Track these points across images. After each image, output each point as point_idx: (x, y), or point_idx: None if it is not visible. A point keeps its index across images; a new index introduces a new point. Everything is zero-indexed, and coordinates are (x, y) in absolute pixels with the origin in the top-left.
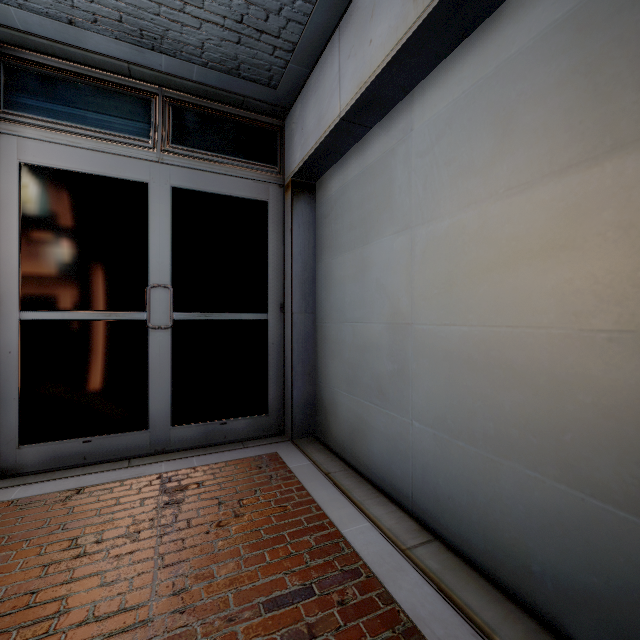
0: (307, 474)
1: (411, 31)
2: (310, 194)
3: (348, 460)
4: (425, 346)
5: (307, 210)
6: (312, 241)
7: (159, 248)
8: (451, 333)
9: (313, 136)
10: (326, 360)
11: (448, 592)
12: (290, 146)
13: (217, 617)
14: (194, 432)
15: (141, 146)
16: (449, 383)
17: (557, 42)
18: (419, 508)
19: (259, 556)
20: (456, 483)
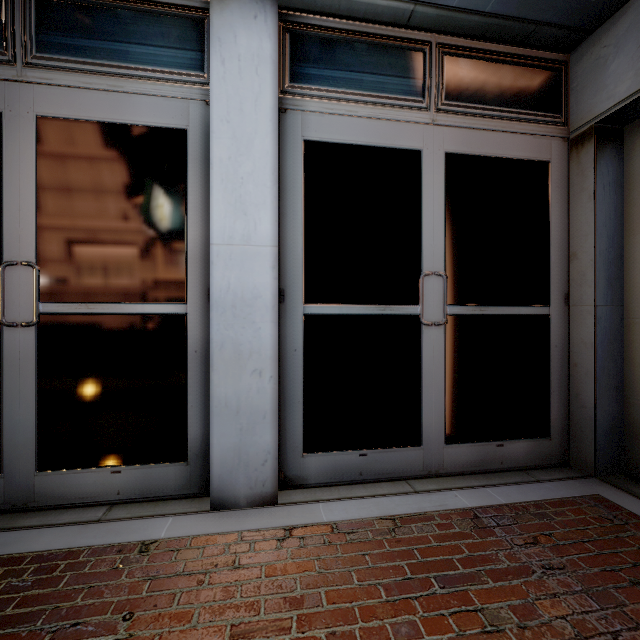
0: None
1: None
2: (617, 143)
3: None
4: None
5: (613, 165)
6: (619, 207)
7: (432, 228)
8: None
9: None
10: None
11: None
12: (591, 81)
13: None
14: (468, 453)
15: (414, 107)
16: None
17: None
18: None
19: None
20: None
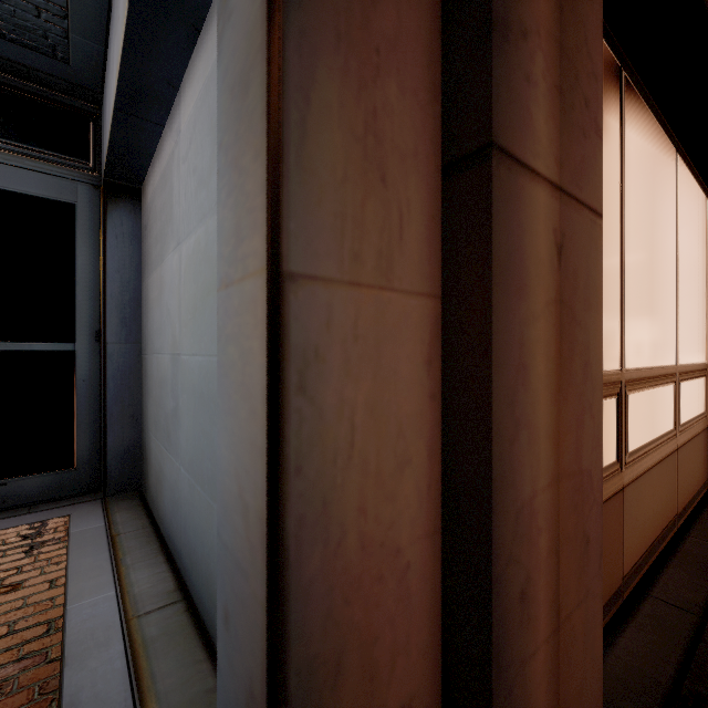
0: (86, 539)
1: (127, 9)
2: (134, 200)
3: (155, 516)
4: (185, 379)
5: (129, 219)
6: (137, 257)
7: None
8: (195, 364)
9: (108, 128)
10: (146, 399)
11: (142, 663)
12: (103, 139)
13: None
14: None
15: None
16: (194, 421)
17: None
18: (183, 565)
19: None
20: (197, 533)
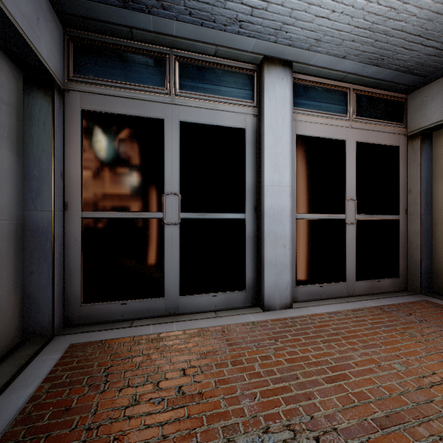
0: None
1: None
2: (429, 140)
3: None
4: None
5: (428, 150)
6: (430, 169)
7: (350, 177)
8: None
9: None
10: None
11: None
12: (419, 111)
13: None
14: (365, 285)
15: (342, 119)
16: None
17: None
18: None
19: None
20: None
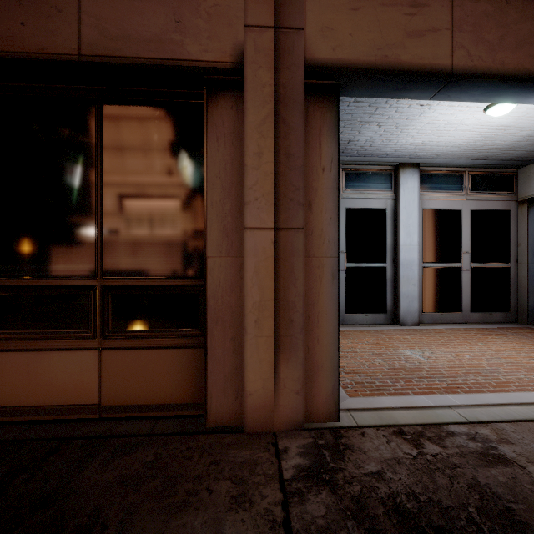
0: None
1: None
2: None
3: None
4: None
5: None
6: None
7: (465, 236)
8: None
9: None
10: None
11: None
12: (526, 183)
13: None
14: (478, 316)
15: (459, 194)
16: None
17: None
18: None
19: None
20: None
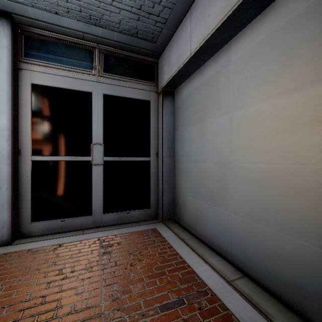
0: (172, 239)
1: (234, 8)
2: (171, 96)
3: (193, 233)
4: (238, 174)
5: (170, 104)
6: (172, 120)
7: (97, 125)
8: (254, 167)
9: (175, 66)
10: (180, 181)
11: (256, 305)
12: (161, 72)
13: (136, 313)
14: (114, 217)
15: (88, 74)
16: (253, 194)
17: (320, 9)
18: (235, 259)
19: (153, 282)
20: (257, 247)
